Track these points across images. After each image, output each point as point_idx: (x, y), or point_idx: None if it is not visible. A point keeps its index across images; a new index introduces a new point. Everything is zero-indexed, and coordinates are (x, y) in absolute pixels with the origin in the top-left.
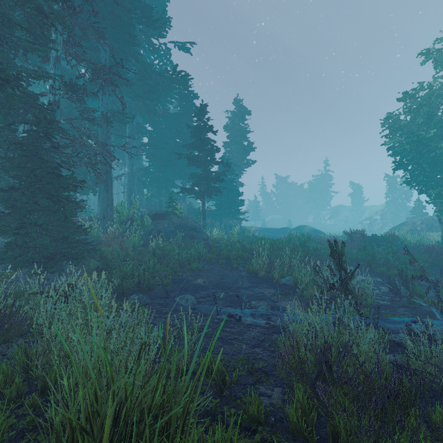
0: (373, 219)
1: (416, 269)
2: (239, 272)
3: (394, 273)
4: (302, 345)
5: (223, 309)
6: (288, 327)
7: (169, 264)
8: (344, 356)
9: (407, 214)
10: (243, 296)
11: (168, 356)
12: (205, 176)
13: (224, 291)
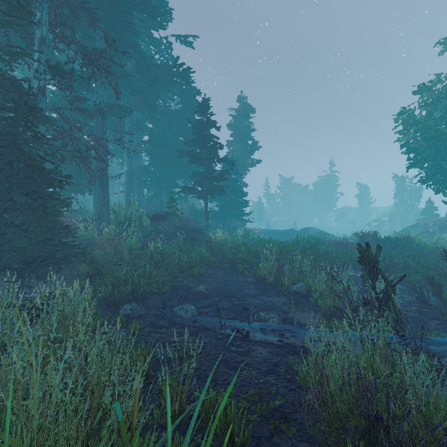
0: (381, 221)
1: (441, 275)
2: (244, 277)
3: (416, 278)
4: (331, 378)
5: (228, 322)
6: (305, 346)
7: (168, 268)
8: (408, 414)
9: (416, 216)
10: (250, 306)
11: (160, 389)
12: (208, 175)
13: (229, 300)
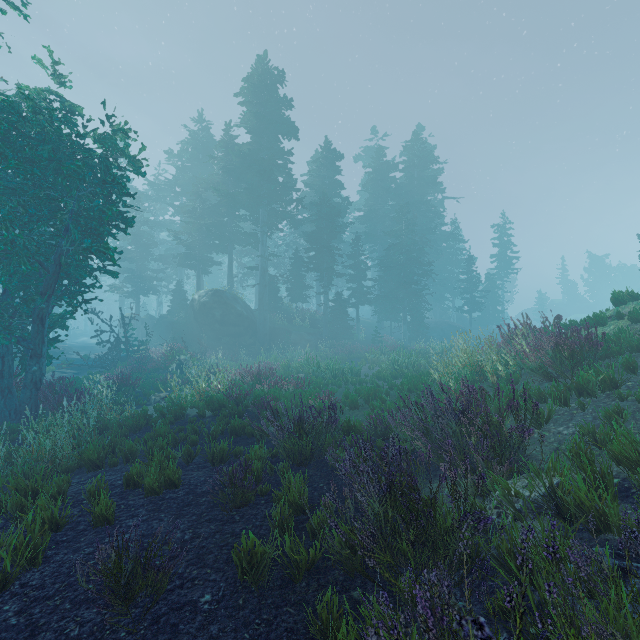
0: None
1: None
2: None
3: None
4: None
5: None
6: None
7: None
8: None
9: None
10: None
11: None
12: (472, 301)
13: None
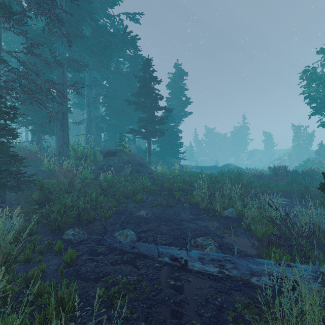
0: (282, 159)
1: None
2: (180, 203)
3: None
4: None
5: (166, 249)
6: (248, 280)
7: (115, 195)
8: None
9: (309, 156)
10: (186, 230)
11: None
12: (150, 119)
13: (167, 224)
